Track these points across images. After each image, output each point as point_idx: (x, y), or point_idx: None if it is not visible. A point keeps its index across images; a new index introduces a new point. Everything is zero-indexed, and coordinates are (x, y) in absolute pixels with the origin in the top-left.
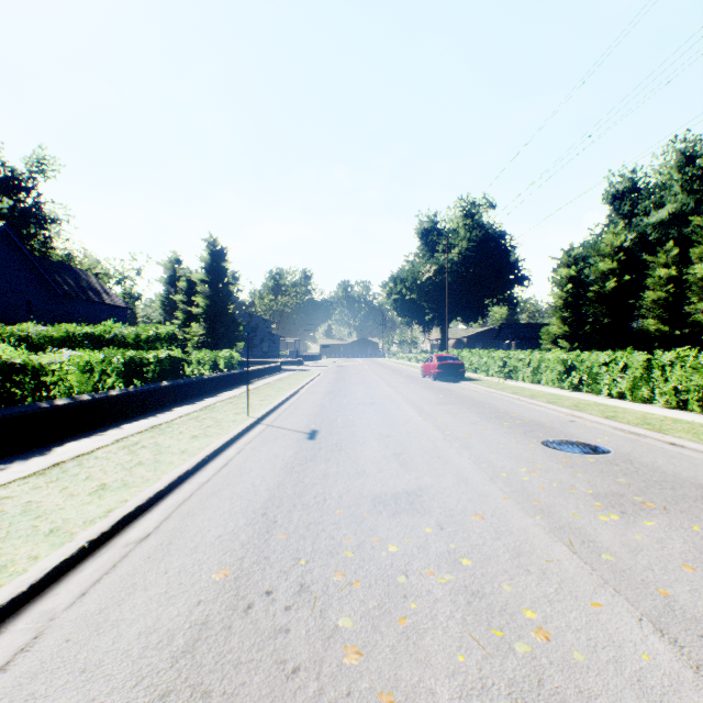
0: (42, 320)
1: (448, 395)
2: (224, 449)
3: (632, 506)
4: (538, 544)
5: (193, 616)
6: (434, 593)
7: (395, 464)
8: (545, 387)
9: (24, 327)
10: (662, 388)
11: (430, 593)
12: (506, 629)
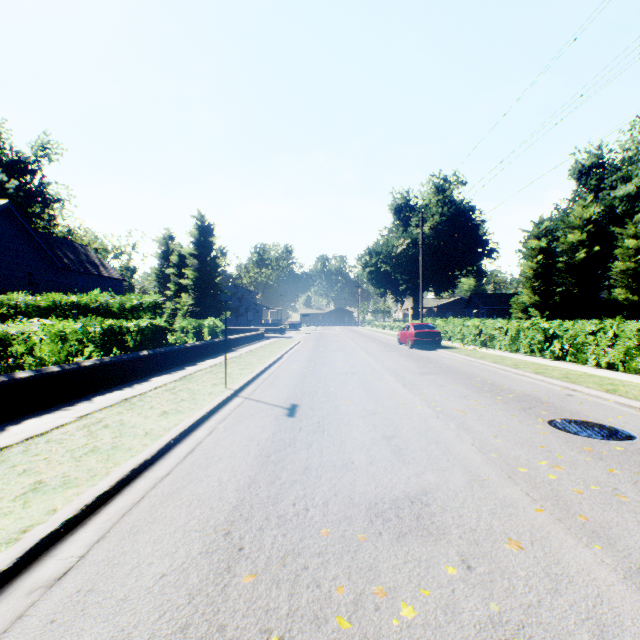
0: (43, 291)
1: (429, 364)
2: (194, 429)
3: None
4: (622, 606)
5: None
6: None
7: (388, 451)
8: (524, 355)
9: (13, 297)
10: None
11: None
12: None
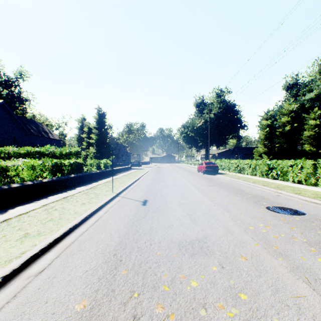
0: (20, 145)
1: (212, 181)
2: (98, 211)
3: None
4: (287, 281)
5: None
6: None
7: (189, 220)
8: (258, 177)
9: (7, 148)
10: None
11: None
12: None
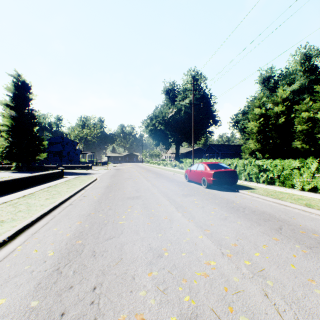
0: None
1: None
2: None
3: None
4: None
5: None
6: None
7: None
8: None
9: None
10: None
11: None
12: None
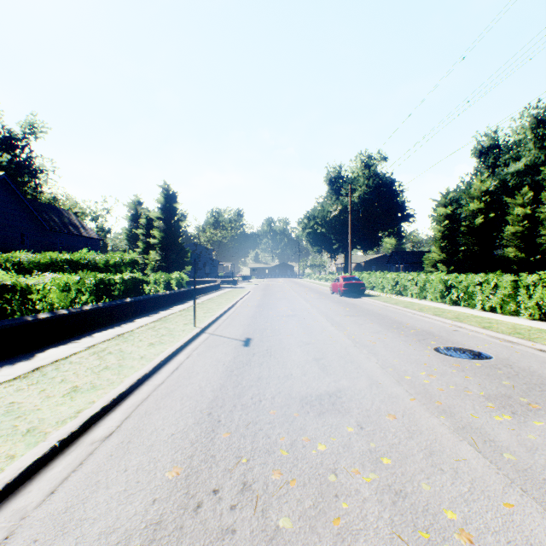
0: (33, 248)
1: (353, 309)
2: (175, 355)
3: (520, 407)
4: (446, 443)
5: (149, 516)
6: (362, 493)
7: (317, 368)
8: (429, 302)
9: (17, 255)
10: (527, 303)
11: (358, 493)
12: (432, 531)
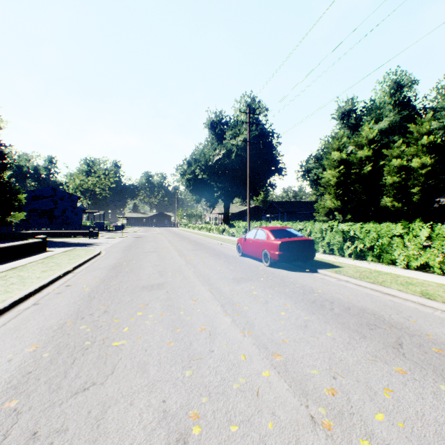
0: None
1: None
2: None
3: None
4: None
5: None
6: None
7: None
8: None
9: None
10: None
11: None
12: None
